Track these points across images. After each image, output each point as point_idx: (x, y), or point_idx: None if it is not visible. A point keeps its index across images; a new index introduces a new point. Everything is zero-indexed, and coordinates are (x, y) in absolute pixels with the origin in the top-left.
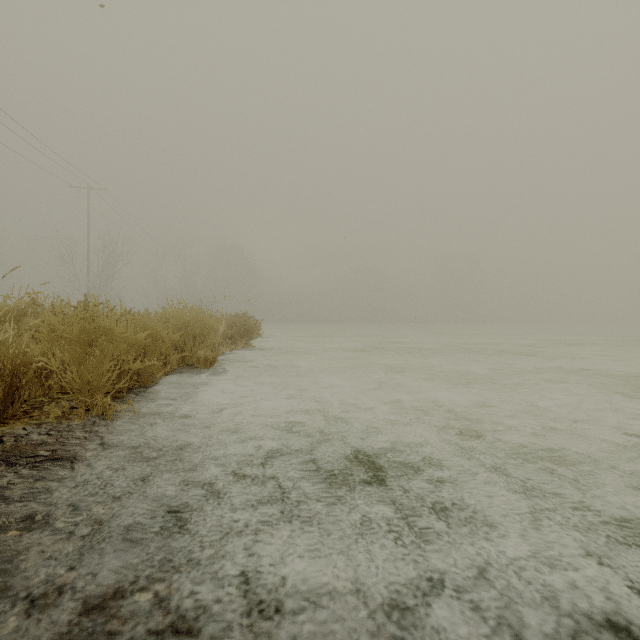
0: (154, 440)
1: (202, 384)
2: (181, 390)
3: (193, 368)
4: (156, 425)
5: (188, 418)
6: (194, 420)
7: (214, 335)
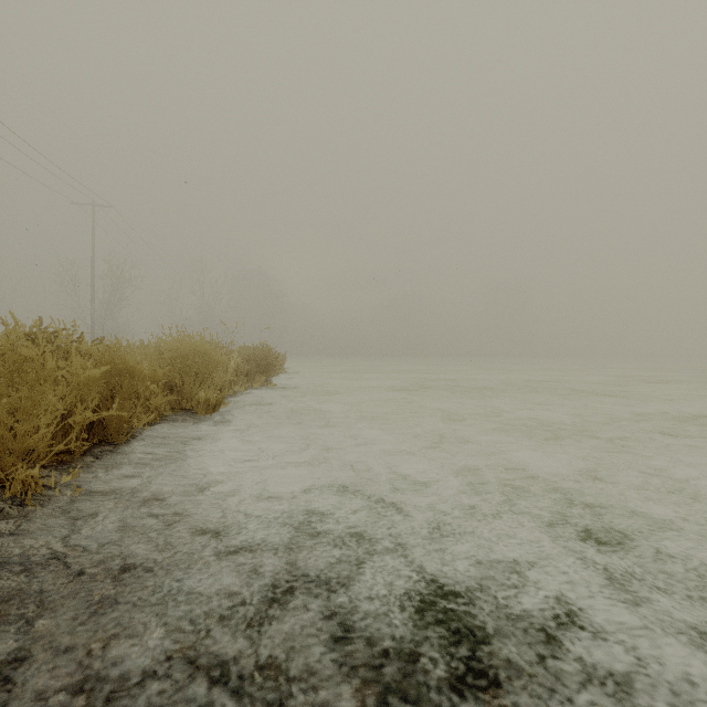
0: (83, 547)
1: (196, 438)
2: (164, 448)
3: (191, 414)
4: (101, 513)
5: (156, 499)
6: (164, 503)
7: (220, 371)
